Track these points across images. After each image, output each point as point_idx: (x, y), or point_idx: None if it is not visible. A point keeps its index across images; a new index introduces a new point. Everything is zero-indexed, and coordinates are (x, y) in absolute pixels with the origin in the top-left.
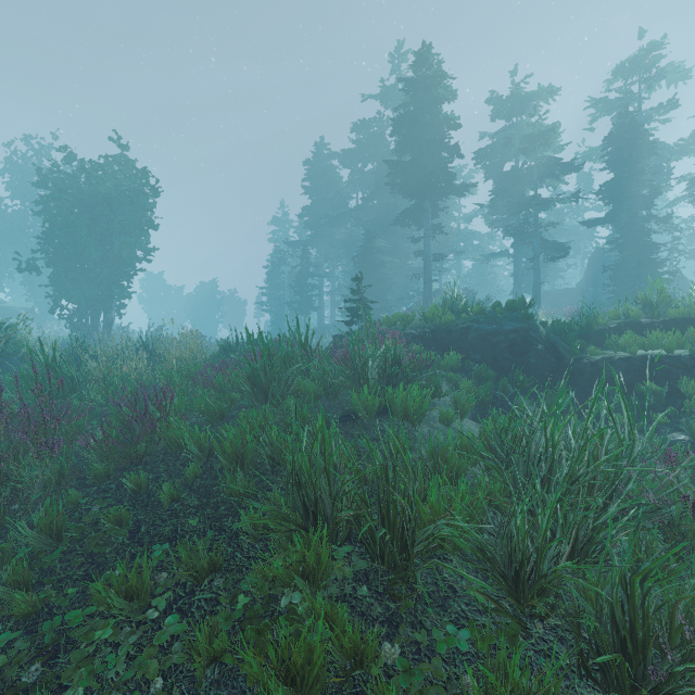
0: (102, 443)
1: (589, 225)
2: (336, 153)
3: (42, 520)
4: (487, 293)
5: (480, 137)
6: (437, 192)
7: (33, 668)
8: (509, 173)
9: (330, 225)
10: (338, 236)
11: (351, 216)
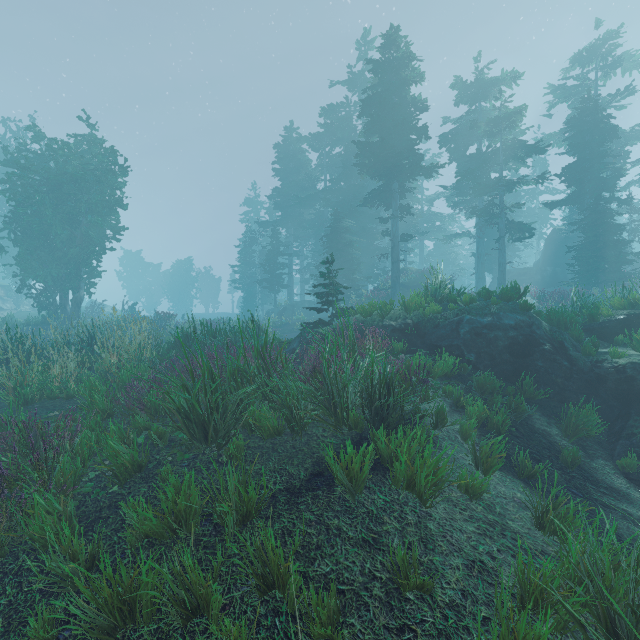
0: None
1: (551, 206)
2: (305, 137)
3: None
4: (447, 272)
5: (443, 122)
6: (404, 173)
7: None
8: (474, 155)
9: (299, 206)
10: (307, 216)
11: (319, 197)
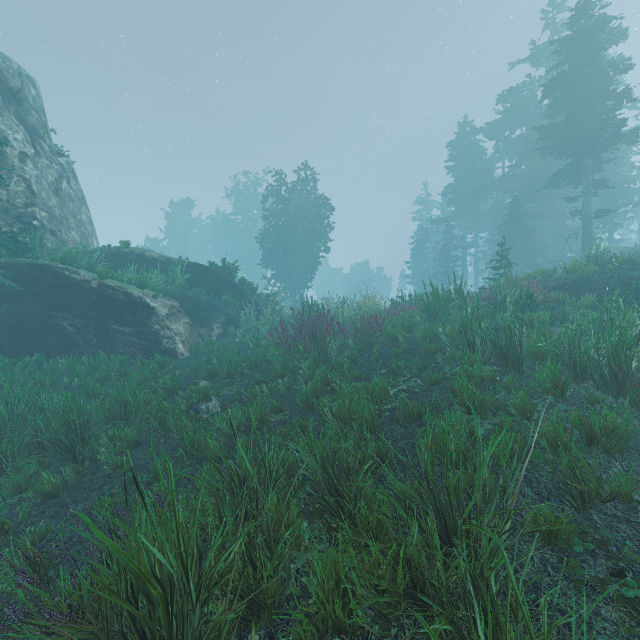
0: (355, 337)
1: None
2: (479, 128)
3: (349, 355)
4: None
5: None
6: (599, 146)
7: (375, 378)
8: None
9: (474, 198)
10: (482, 207)
11: (496, 187)
